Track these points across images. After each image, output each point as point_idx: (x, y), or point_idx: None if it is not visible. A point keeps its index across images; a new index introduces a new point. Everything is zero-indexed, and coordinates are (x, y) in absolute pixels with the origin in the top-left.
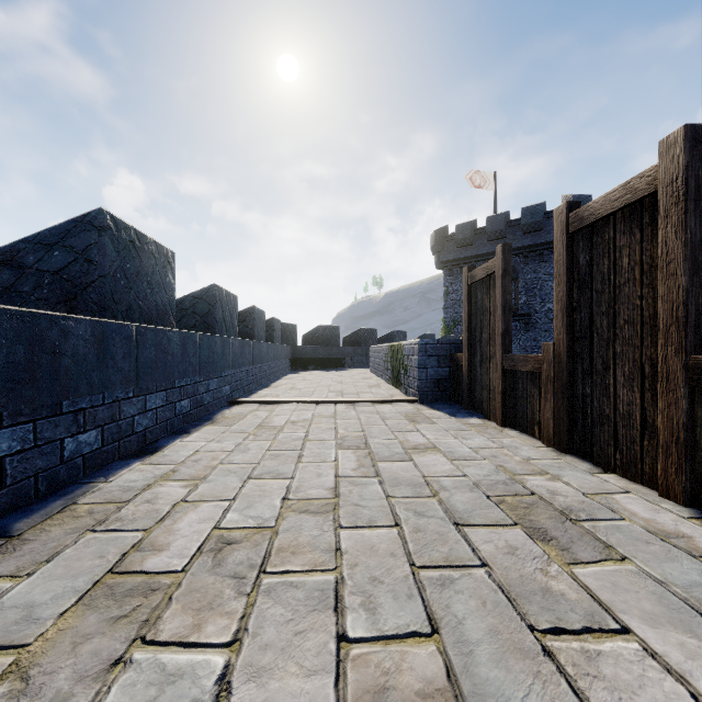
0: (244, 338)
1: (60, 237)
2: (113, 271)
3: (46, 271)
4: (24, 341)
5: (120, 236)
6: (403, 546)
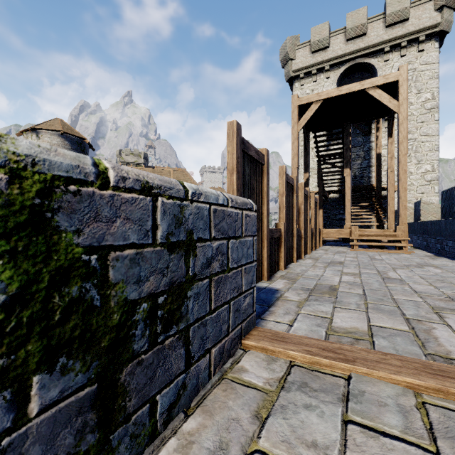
0: None
1: None
2: None
3: None
4: None
5: None
6: (373, 265)
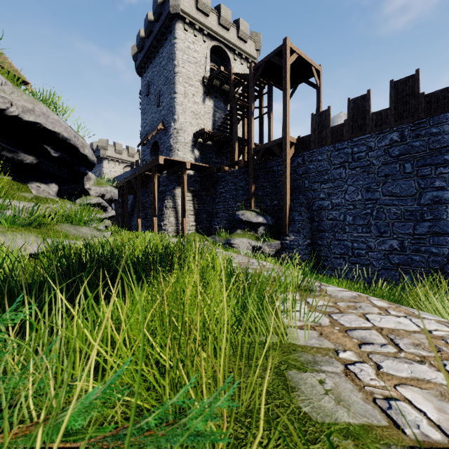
0: None
1: None
2: None
3: None
4: None
5: None
6: None
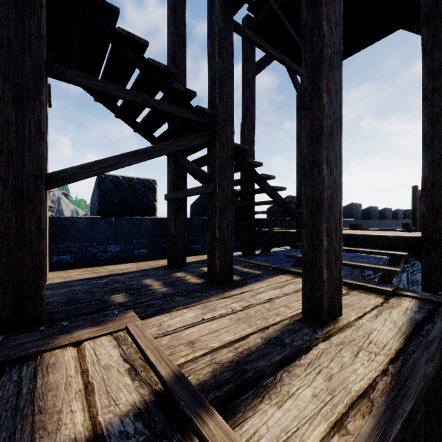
0: (381, 218)
1: (346, 207)
2: (353, 211)
3: (344, 212)
4: (349, 222)
5: (354, 205)
6: None
